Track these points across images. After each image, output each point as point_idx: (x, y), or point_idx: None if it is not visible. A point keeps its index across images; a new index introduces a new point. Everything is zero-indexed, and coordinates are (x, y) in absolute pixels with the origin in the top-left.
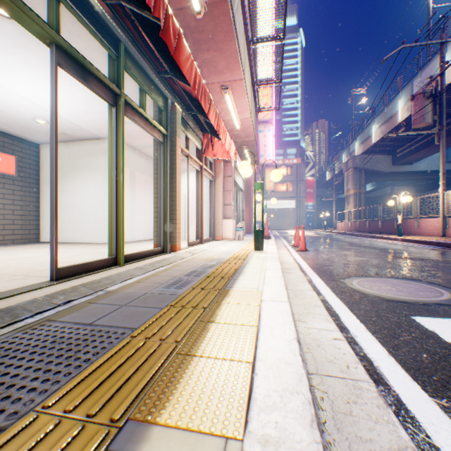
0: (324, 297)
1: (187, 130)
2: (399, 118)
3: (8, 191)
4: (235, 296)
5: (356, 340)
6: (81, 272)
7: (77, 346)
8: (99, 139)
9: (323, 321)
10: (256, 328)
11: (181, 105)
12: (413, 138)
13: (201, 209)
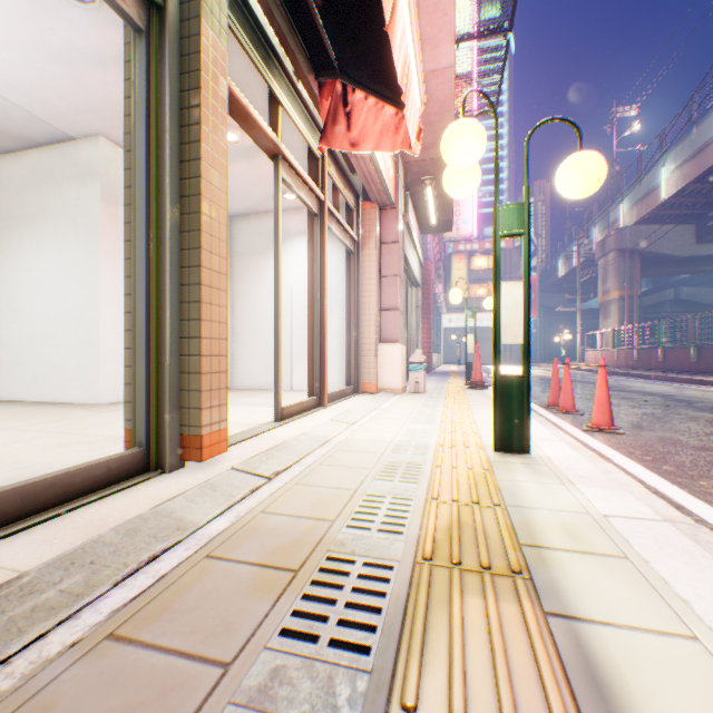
0: None
1: (272, 69)
2: None
3: None
4: None
5: None
6: None
7: None
8: (66, 142)
9: None
10: None
11: None
12: None
13: (322, 316)
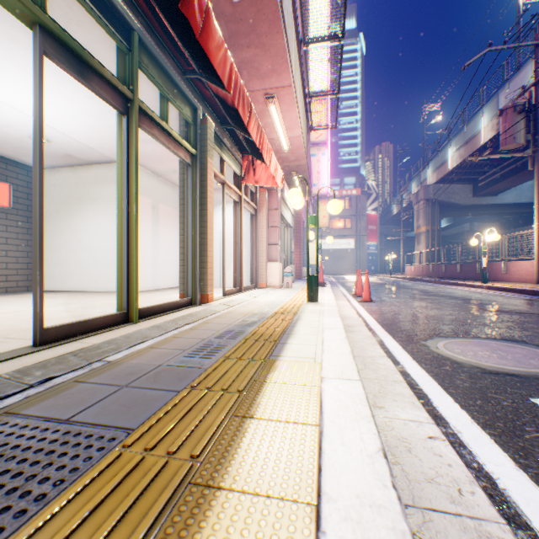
0: (403, 367)
1: (223, 150)
2: (481, 139)
3: (0, 227)
4: (284, 370)
5: (462, 439)
6: (77, 333)
7: (33, 466)
8: (114, 163)
9: (408, 407)
10: (317, 429)
11: (214, 117)
12: (498, 163)
13: (240, 250)
